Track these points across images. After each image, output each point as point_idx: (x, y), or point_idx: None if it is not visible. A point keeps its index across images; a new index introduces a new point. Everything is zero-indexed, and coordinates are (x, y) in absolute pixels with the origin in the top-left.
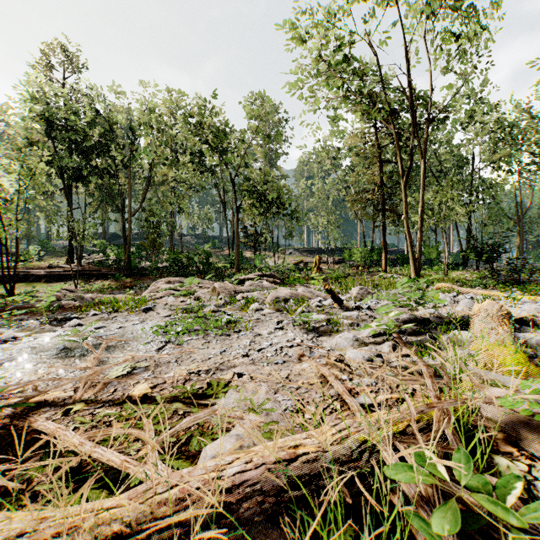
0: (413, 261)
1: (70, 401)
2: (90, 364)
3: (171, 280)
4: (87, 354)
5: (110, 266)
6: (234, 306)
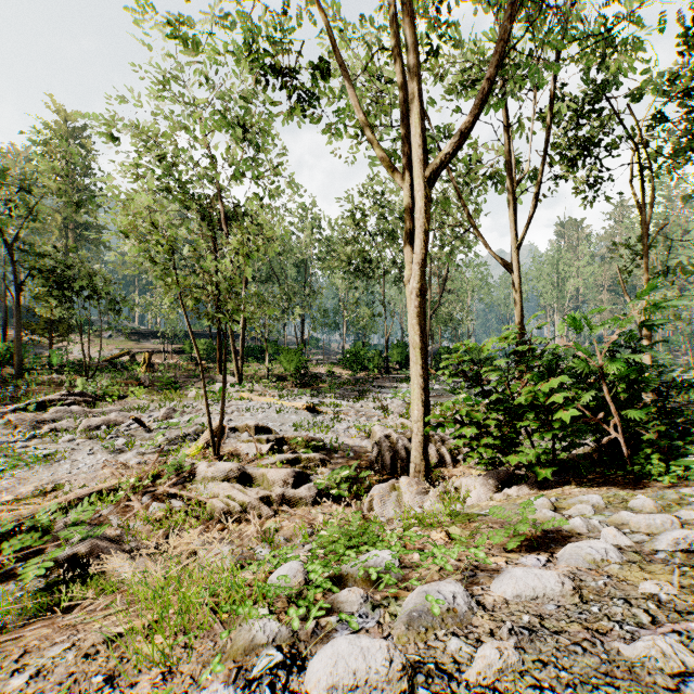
0: (236, 368)
1: None
2: None
3: None
4: None
5: None
6: (45, 440)
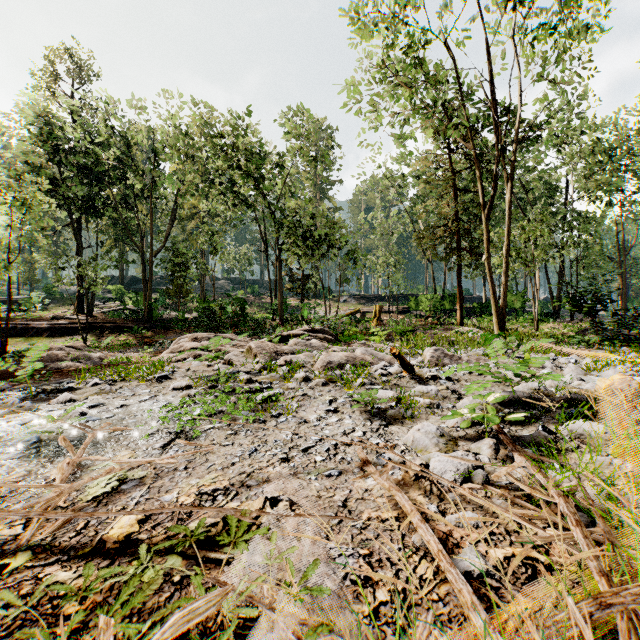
0: (496, 313)
1: (12, 546)
2: (60, 474)
3: (198, 336)
4: (65, 453)
5: (127, 317)
6: (273, 375)
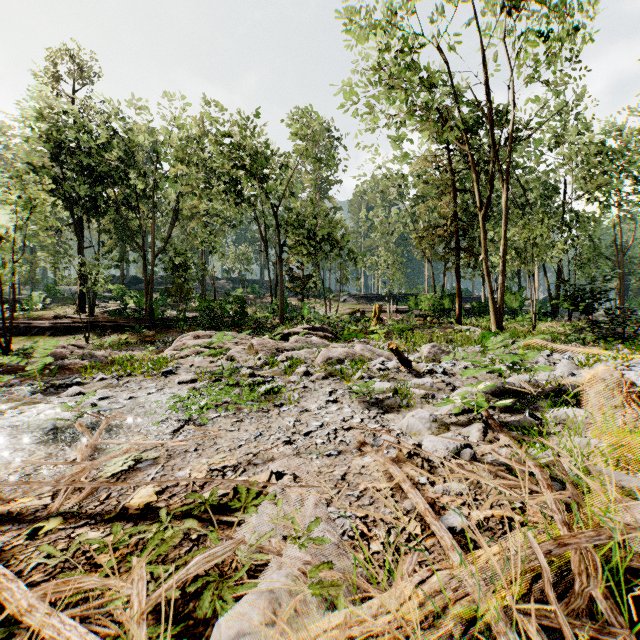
0: (493, 311)
1: (43, 513)
2: (80, 455)
3: (200, 334)
4: (81, 438)
5: (128, 316)
6: (275, 369)
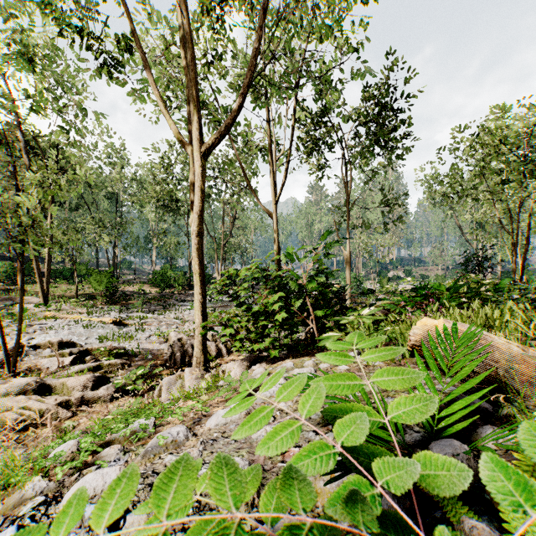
0: (41, 289)
1: None
2: None
3: None
4: None
5: None
6: None
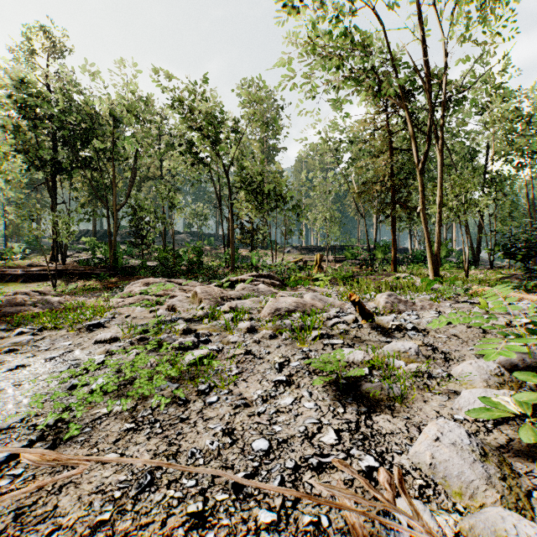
0: (431, 260)
1: None
2: None
3: (150, 281)
4: None
5: (95, 264)
6: (214, 324)
